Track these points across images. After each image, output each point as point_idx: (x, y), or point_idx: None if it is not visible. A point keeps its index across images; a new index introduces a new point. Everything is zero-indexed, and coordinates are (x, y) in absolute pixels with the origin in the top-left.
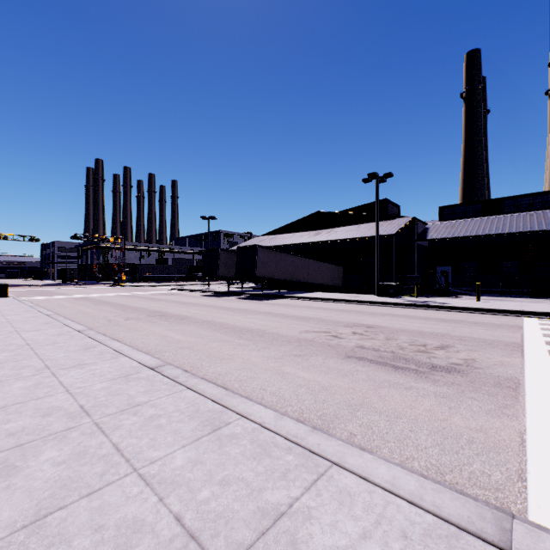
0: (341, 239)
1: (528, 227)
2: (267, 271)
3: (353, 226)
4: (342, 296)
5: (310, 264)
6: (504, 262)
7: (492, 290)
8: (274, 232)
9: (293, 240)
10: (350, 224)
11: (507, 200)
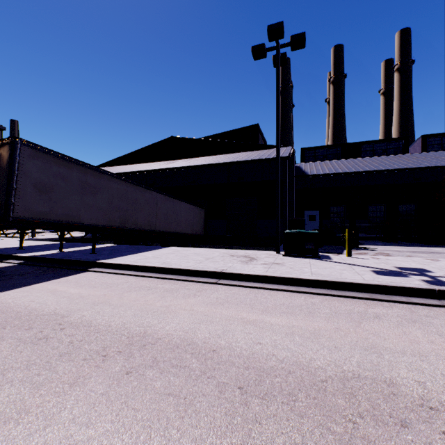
0: (208, 164)
1: (417, 163)
2: (57, 206)
3: (219, 155)
4: (224, 260)
5: (160, 201)
6: (371, 206)
7: (370, 236)
8: (112, 163)
9: (135, 168)
10: (213, 154)
11: (364, 145)
